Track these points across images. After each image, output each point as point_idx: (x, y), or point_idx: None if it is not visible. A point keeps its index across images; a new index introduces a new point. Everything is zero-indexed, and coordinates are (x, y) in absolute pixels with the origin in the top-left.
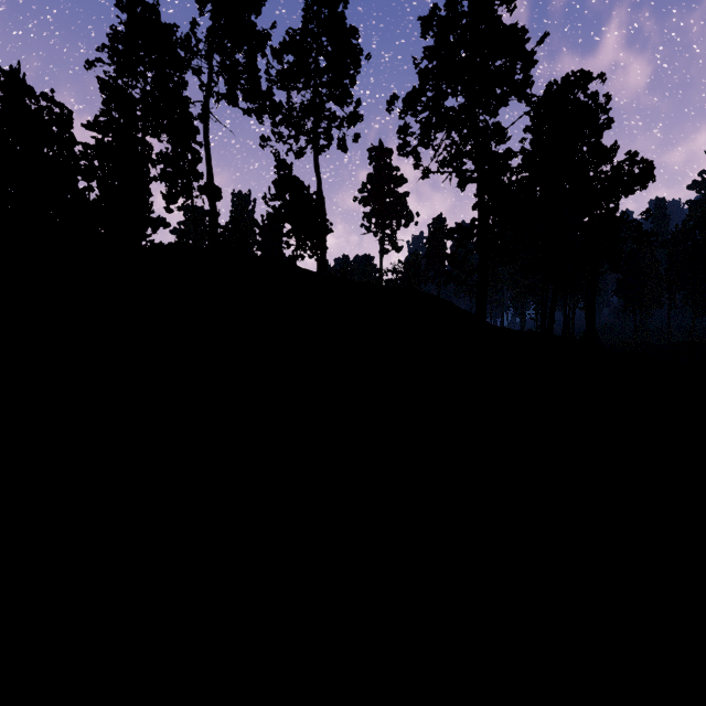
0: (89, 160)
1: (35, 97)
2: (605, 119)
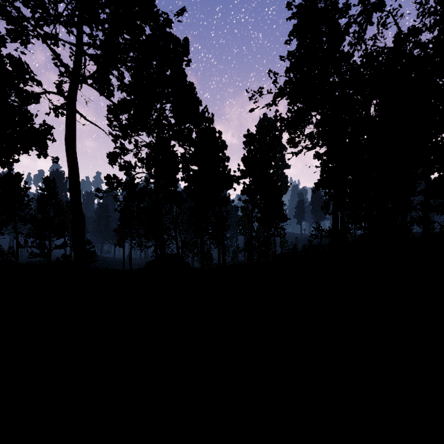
0: None
1: None
2: None
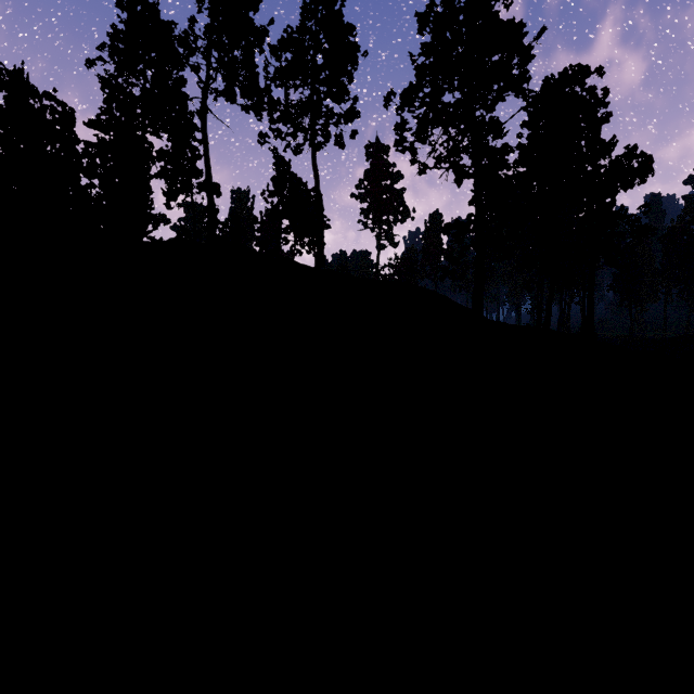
0: (91, 158)
1: (38, 96)
2: (603, 113)
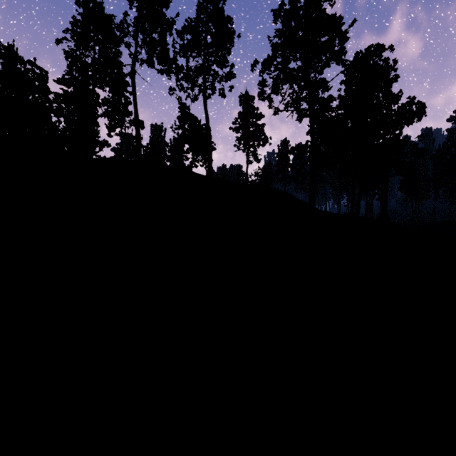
0: (59, 103)
1: (24, 63)
2: (393, 75)
